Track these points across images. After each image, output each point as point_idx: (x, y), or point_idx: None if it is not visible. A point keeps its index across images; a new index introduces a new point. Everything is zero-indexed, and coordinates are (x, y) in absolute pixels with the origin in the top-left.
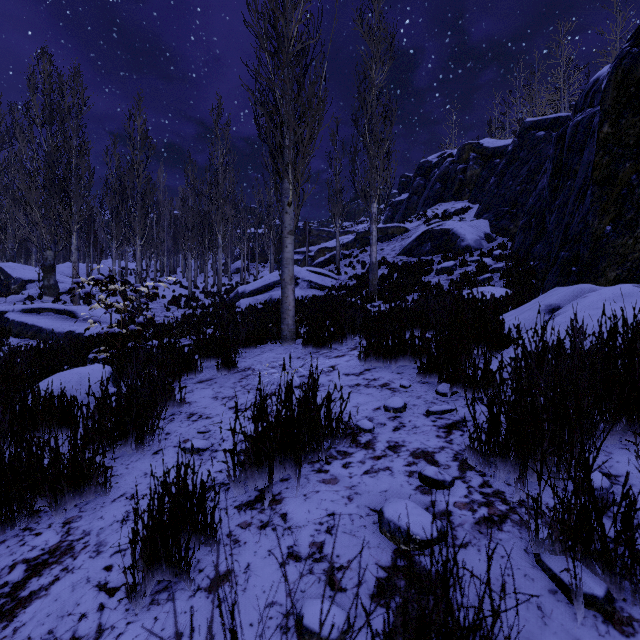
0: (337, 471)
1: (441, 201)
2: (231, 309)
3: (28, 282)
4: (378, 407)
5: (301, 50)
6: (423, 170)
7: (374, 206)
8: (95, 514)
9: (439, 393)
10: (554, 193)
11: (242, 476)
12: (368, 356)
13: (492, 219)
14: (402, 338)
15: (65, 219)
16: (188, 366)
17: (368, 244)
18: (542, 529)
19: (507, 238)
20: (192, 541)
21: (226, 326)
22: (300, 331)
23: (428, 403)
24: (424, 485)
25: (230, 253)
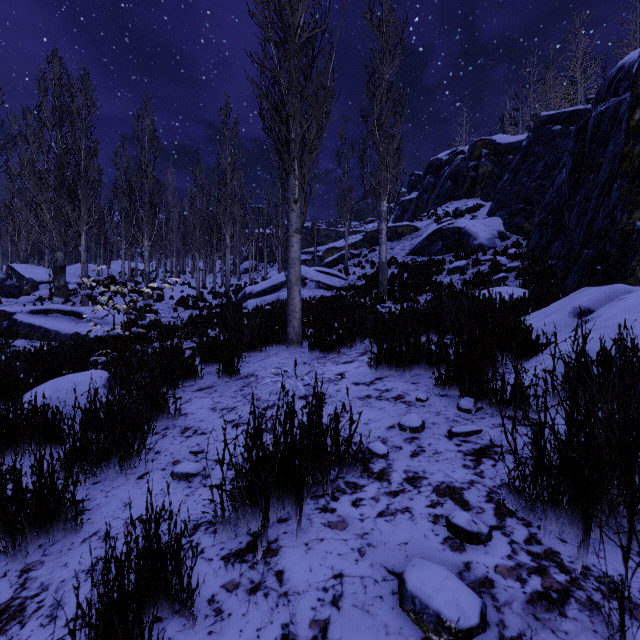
0: (346, 511)
1: (452, 199)
2: (238, 310)
3: (39, 283)
4: (392, 425)
5: (308, 41)
6: (433, 168)
7: (384, 204)
8: (59, 559)
9: (461, 409)
10: (574, 188)
11: (232, 517)
12: (379, 363)
13: (506, 217)
14: (417, 344)
15: (74, 220)
16: (188, 372)
17: (377, 243)
18: (632, 630)
19: (522, 236)
20: (164, 609)
21: (229, 329)
22: (307, 334)
23: (449, 421)
24: (454, 537)
25: (238, 253)
